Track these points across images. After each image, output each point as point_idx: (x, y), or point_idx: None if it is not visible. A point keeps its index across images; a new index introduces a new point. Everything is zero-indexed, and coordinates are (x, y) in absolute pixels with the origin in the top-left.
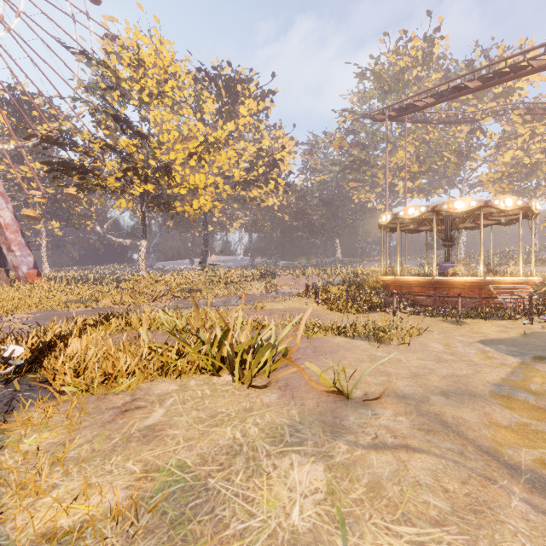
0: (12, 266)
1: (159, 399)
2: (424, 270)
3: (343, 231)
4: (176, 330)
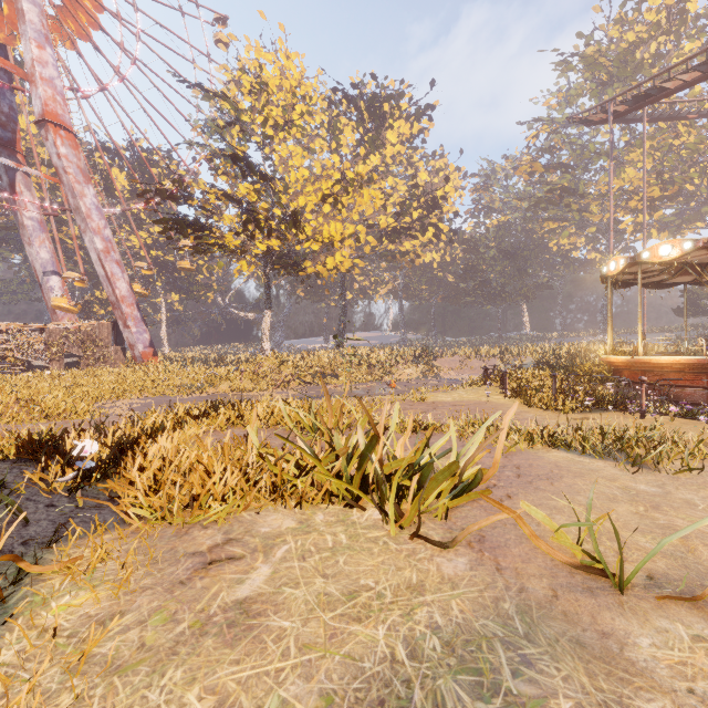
0: (128, 344)
1: (265, 545)
2: (676, 347)
3: (534, 293)
4: (301, 427)
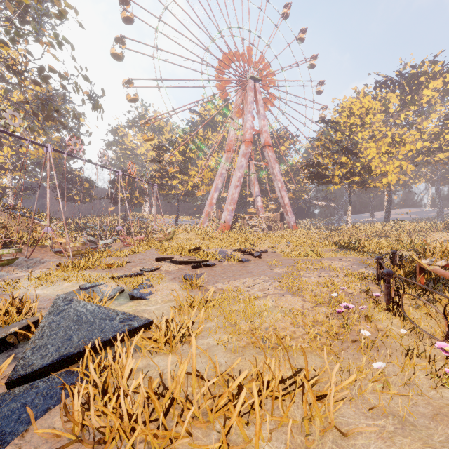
0: (287, 222)
1: None
2: None
3: None
4: None
